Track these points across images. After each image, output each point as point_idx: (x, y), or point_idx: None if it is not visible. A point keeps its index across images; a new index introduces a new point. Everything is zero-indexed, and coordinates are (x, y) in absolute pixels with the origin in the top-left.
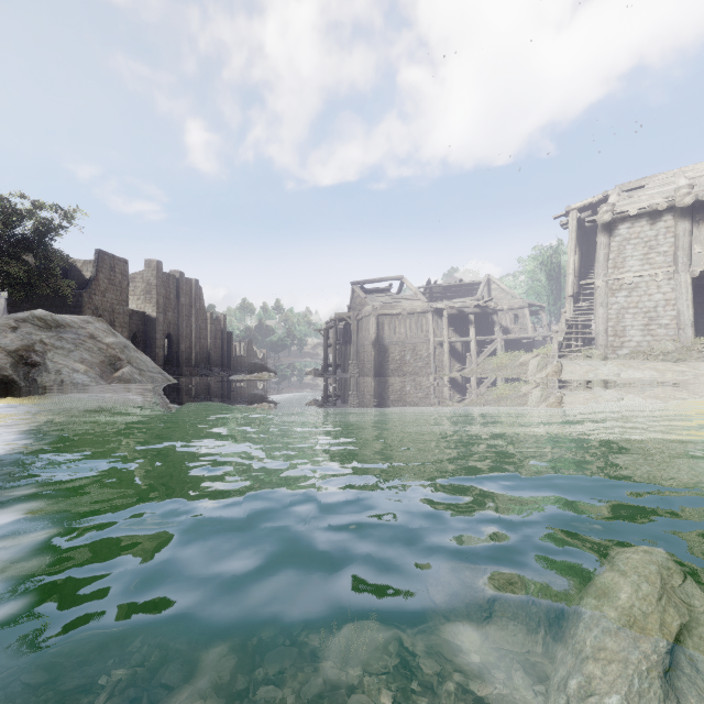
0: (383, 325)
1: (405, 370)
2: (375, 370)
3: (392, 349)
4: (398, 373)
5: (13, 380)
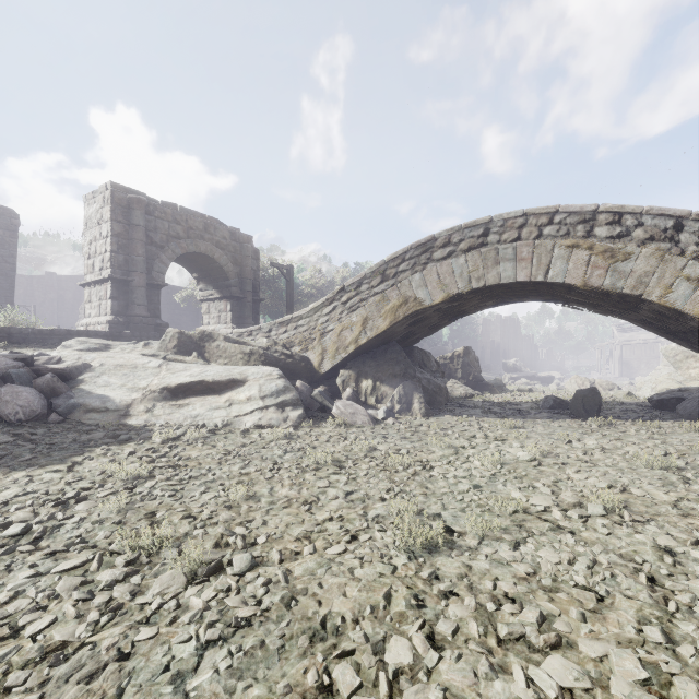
0: (625, 350)
1: (640, 373)
2: (619, 372)
3: (631, 362)
4: (635, 375)
5: (521, 370)
